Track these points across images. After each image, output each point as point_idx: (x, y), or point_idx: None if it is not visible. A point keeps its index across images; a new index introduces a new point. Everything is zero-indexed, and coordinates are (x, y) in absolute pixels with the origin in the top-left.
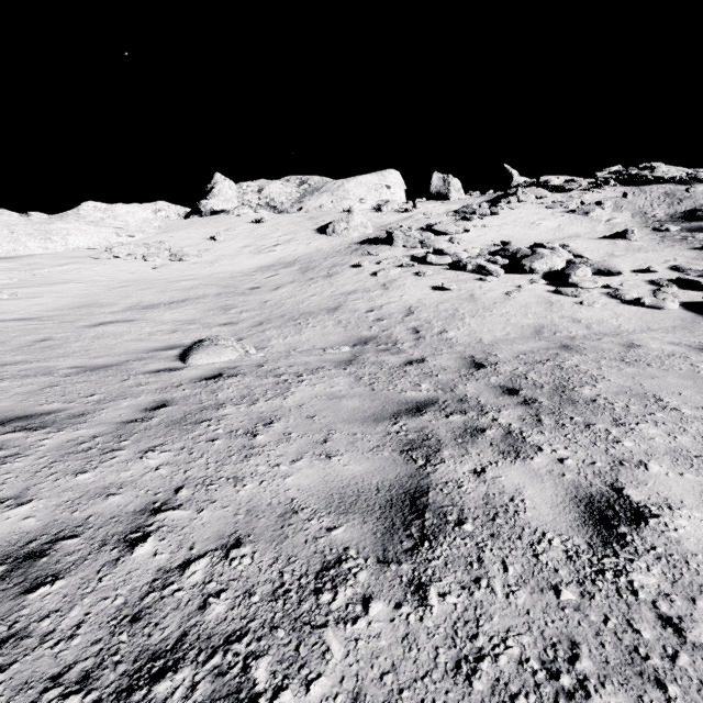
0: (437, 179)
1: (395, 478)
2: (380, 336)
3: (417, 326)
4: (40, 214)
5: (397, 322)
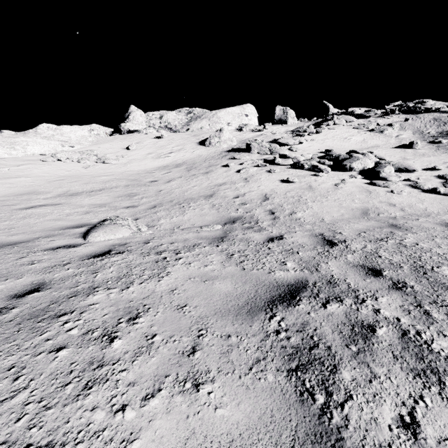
0: (279, 110)
1: (294, 445)
2: (245, 216)
3: (273, 209)
4: (9, 131)
5: (256, 205)
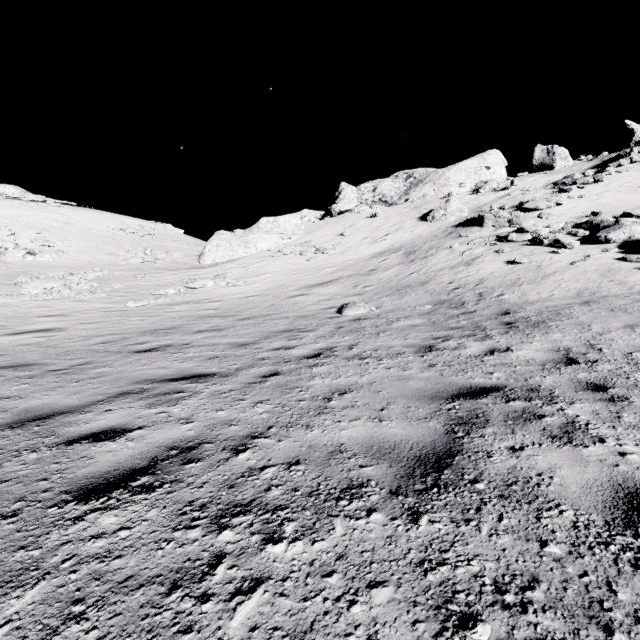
0: (540, 151)
1: (427, 343)
2: (454, 299)
3: (482, 292)
4: (239, 231)
5: (468, 290)
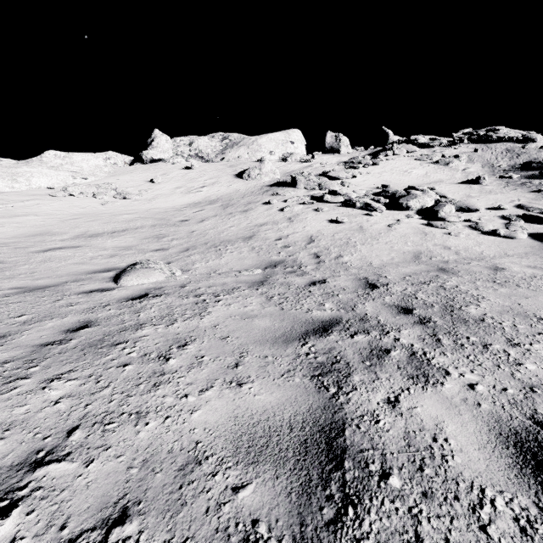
0: (330, 137)
1: (308, 411)
2: (287, 260)
3: (318, 252)
4: (9, 160)
5: (300, 248)
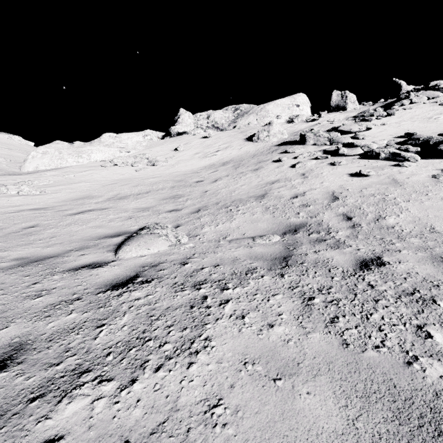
0: (336, 95)
1: None
2: (309, 223)
3: (347, 212)
4: (79, 142)
5: (323, 208)
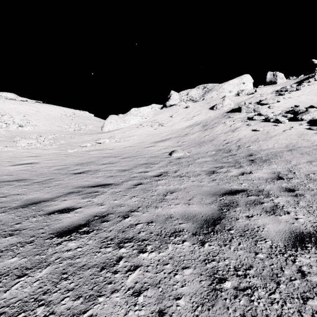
0: (270, 75)
1: (212, 170)
2: (226, 148)
3: (240, 145)
4: (121, 115)
5: (233, 144)
